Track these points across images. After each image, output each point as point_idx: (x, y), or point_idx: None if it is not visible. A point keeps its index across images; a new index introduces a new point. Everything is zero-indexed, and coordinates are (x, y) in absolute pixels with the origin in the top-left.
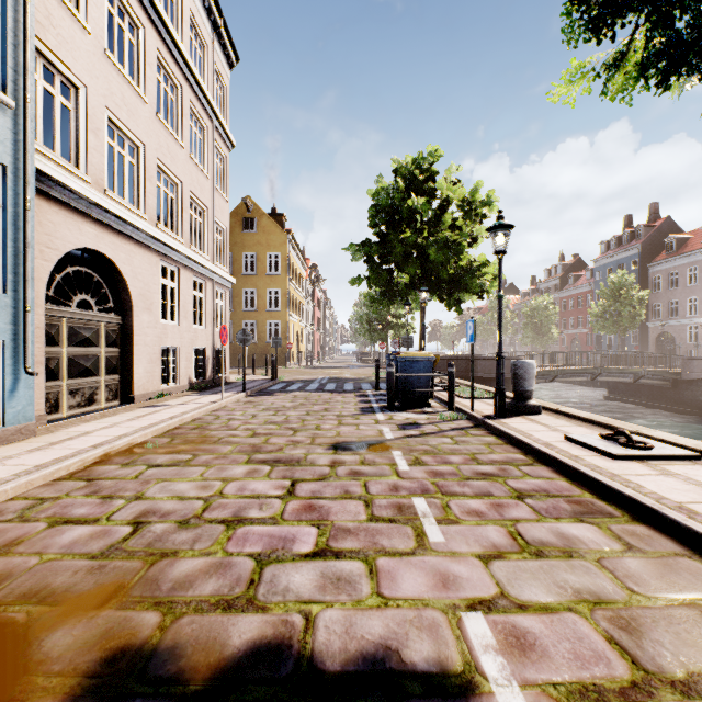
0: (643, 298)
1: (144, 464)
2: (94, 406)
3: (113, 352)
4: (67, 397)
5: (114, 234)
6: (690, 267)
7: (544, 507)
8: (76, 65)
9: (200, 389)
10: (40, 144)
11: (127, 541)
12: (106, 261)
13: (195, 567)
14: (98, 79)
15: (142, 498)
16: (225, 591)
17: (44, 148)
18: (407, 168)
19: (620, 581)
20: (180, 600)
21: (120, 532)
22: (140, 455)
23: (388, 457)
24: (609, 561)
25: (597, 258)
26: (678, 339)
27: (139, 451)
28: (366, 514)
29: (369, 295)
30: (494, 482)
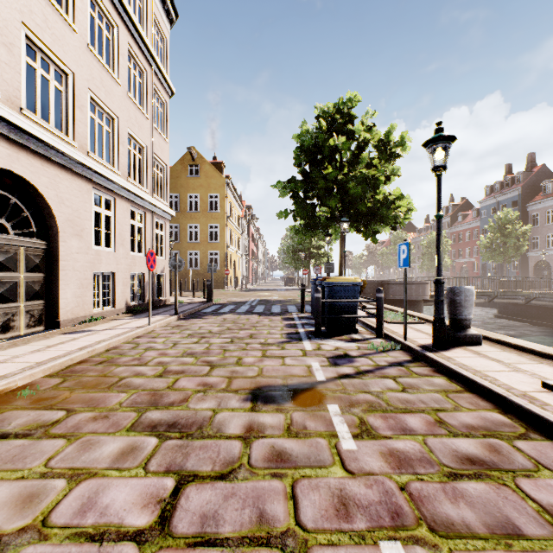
0: (526, 232)
1: None
2: (11, 333)
3: (36, 277)
4: None
5: (34, 156)
6: None
7: None
8: None
9: (136, 312)
10: None
11: None
12: (26, 184)
13: None
14: None
15: None
16: None
17: None
18: (328, 112)
19: None
20: None
21: None
22: None
23: (323, 418)
24: None
25: (482, 199)
26: None
27: (5, 403)
28: None
29: (294, 227)
30: (499, 485)
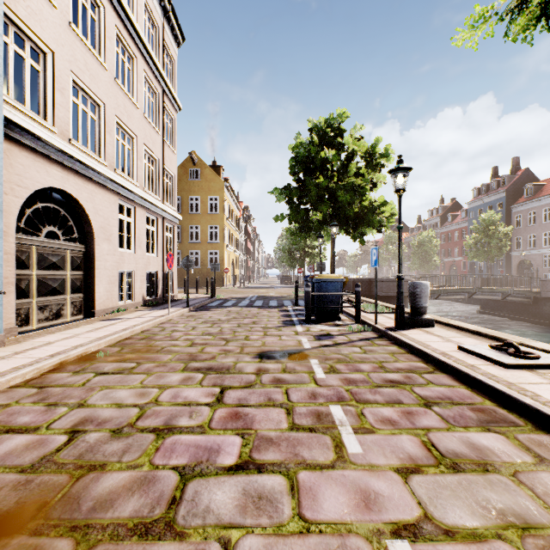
0: (508, 233)
1: (93, 372)
2: (61, 319)
3: (77, 275)
4: (36, 312)
5: (78, 176)
6: (545, 207)
7: (451, 415)
8: (44, 33)
9: (152, 305)
10: (10, 98)
11: (60, 452)
12: (71, 199)
13: (120, 482)
14: (63, 47)
15: (83, 405)
16: (145, 512)
17: (14, 101)
18: (320, 127)
19: (542, 501)
20: (97, 524)
21: (55, 442)
22: (91, 363)
23: (307, 366)
24: (525, 475)
25: (470, 201)
26: (535, 265)
27: (91, 359)
28: (288, 423)
29: (289, 229)
30: (401, 389)
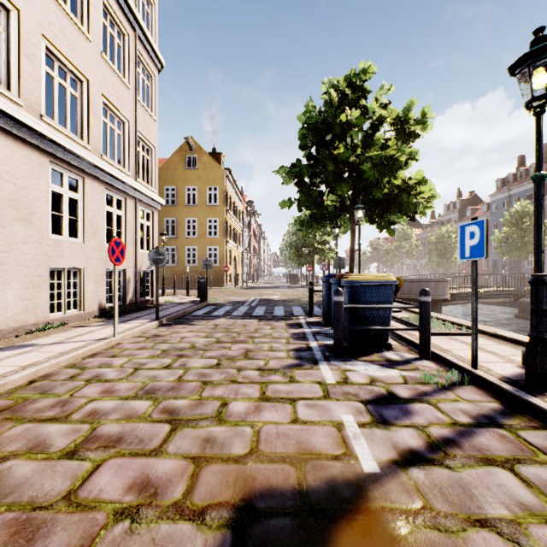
0: (546, 226)
1: None
2: None
3: None
4: None
5: None
6: None
7: None
8: None
9: (112, 316)
10: None
11: None
12: None
13: None
14: None
15: None
16: None
17: None
18: (338, 87)
19: None
20: None
21: None
22: None
23: None
24: None
25: (493, 193)
26: None
27: None
28: None
29: (299, 218)
30: None
